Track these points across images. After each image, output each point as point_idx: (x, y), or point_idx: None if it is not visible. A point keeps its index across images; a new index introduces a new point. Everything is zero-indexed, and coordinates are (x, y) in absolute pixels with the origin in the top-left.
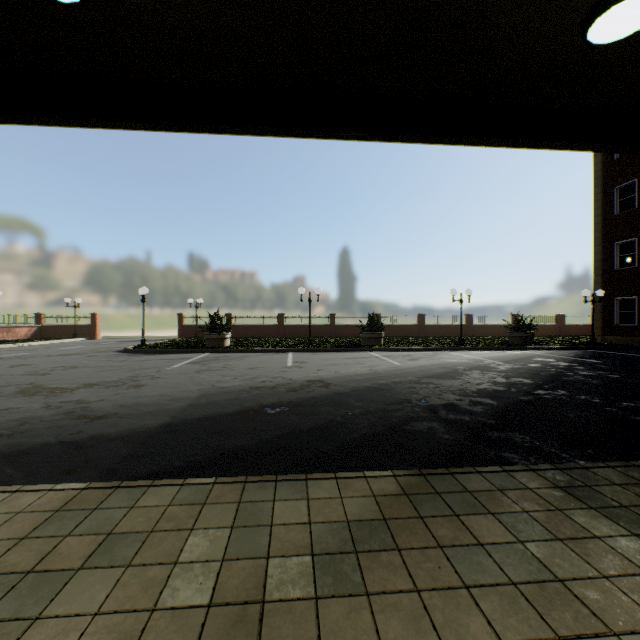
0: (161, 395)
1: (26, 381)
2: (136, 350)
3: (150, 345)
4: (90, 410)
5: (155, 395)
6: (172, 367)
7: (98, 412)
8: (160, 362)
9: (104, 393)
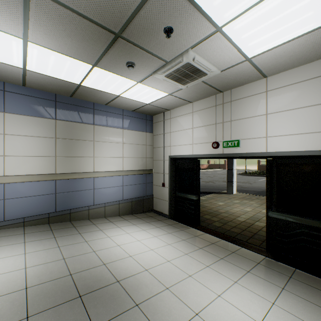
0: (258, 186)
1: (221, 179)
2: (243, 174)
3: (247, 172)
4: (242, 186)
5: (256, 186)
6: (258, 180)
7: (244, 187)
8: (253, 178)
9: (242, 184)
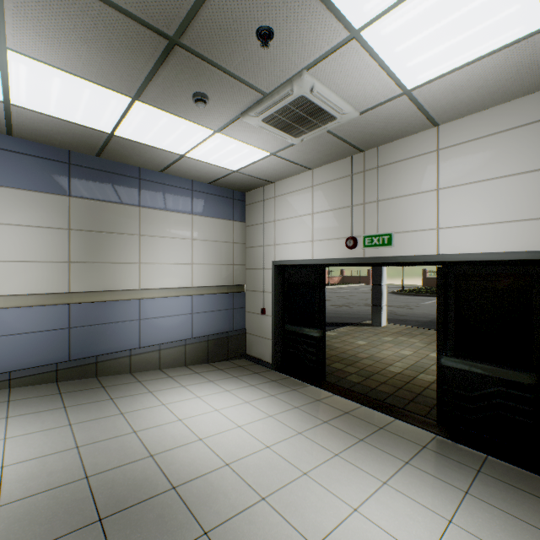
0: (423, 313)
1: (362, 302)
2: (399, 293)
3: (406, 290)
4: (397, 313)
5: (420, 312)
6: (424, 303)
7: (400, 314)
8: (416, 300)
9: (397, 309)
